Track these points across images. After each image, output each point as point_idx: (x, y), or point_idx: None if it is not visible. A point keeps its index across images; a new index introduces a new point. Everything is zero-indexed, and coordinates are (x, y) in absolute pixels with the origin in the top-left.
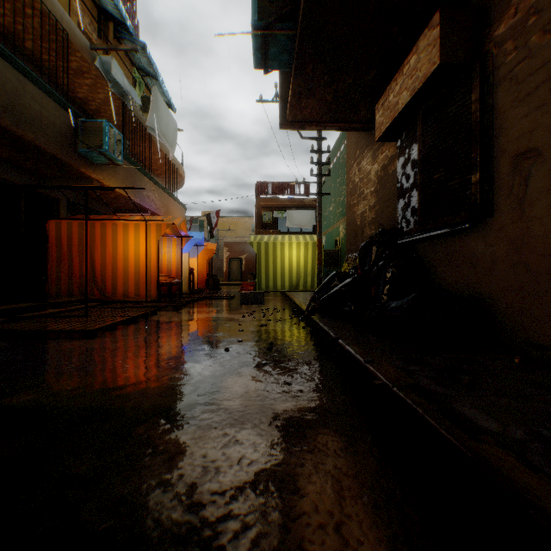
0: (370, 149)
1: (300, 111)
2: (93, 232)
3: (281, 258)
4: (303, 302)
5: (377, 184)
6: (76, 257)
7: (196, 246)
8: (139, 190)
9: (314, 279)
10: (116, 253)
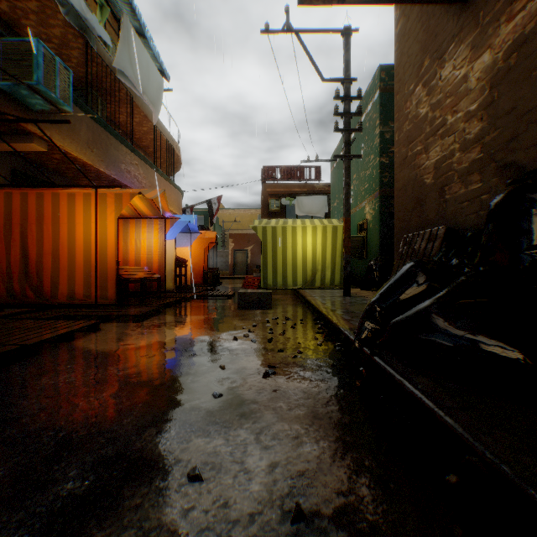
0: (465, 36)
1: None
2: (26, 205)
3: (293, 247)
4: (332, 310)
5: (491, 90)
6: (2, 242)
7: (190, 233)
8: (115, 161)
9: (334, 273)
10: (58, 236)
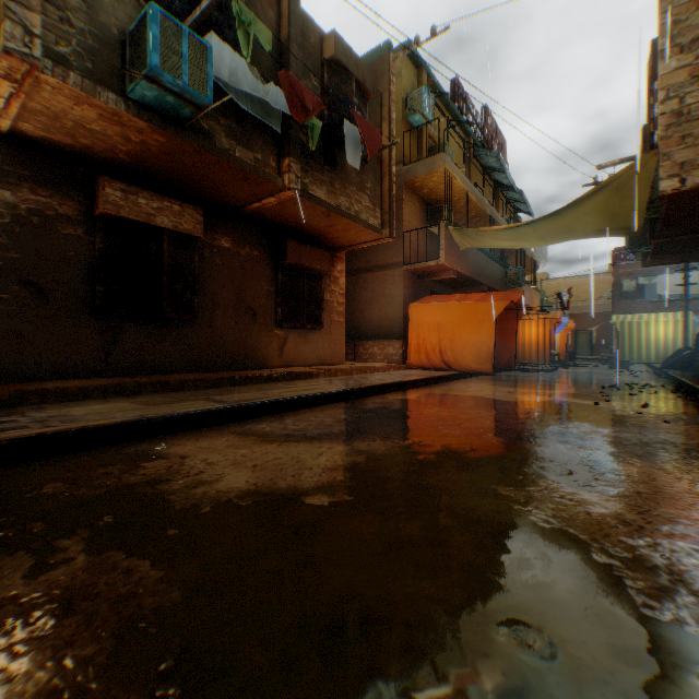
0: None
1: (653, 262)
2: None
3: (645, 335)
4: None
5: None
6: None
7: None
8: None
9: None
10: (524, 337)
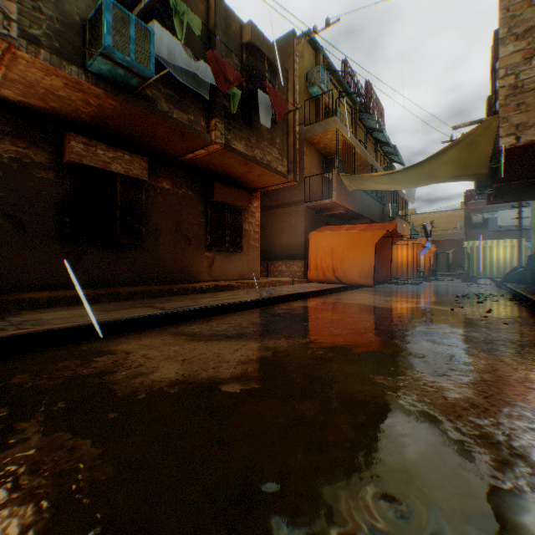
0: None
1: (495, 201)
2: None
3: (489, 256)
4: None
5: None
6: None
7: None
8: None
9: None
10: (397, 258)
